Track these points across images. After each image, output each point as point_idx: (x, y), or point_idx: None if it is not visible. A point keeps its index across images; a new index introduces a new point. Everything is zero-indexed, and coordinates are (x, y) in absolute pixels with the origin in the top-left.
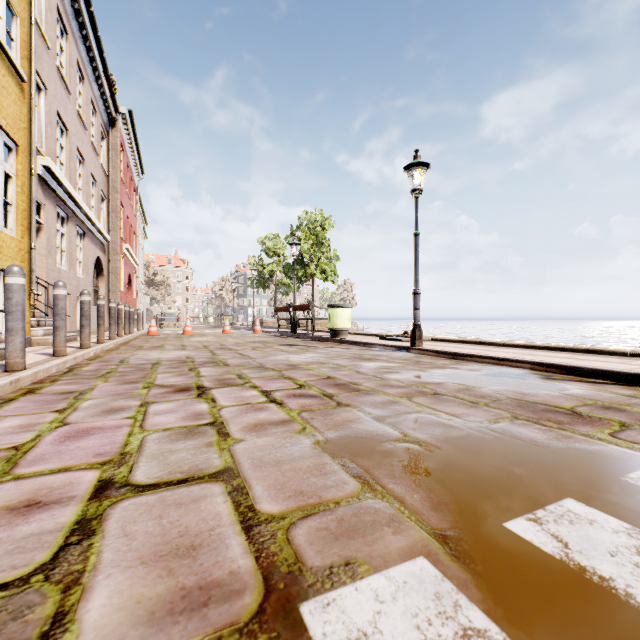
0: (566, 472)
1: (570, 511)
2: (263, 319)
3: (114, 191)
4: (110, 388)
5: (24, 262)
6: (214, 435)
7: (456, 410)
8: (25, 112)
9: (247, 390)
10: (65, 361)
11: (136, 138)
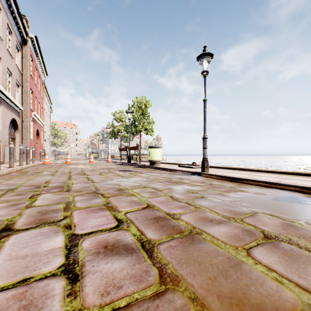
0: None
1: None
2: (114, 155)
3: (26, 81)
4: None
5: None
6: None
7: None
8: None
9: (54, 235)
10: None
11: (41, 53)
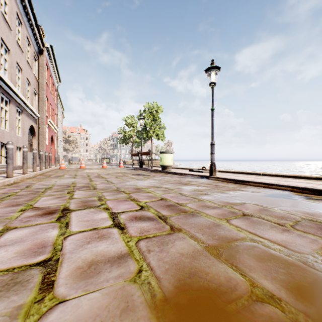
0: None
1: None
2: (125, 160)
3: (42, 89)
4: None
5: None
6: (34, 288)
7: (274, 235)
8: None
9: (100, 212)
10: None
11: (55, 62)
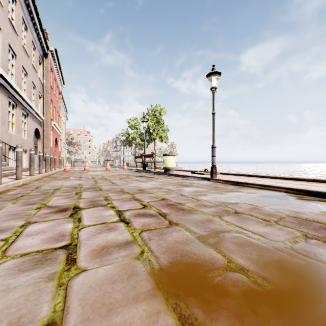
0: None
1: None
2: (129, 162)
3: (46, 92)
4: (12, 209)
5: None
6: (62, 262)
7: (257, 228)
8: None
9: (107, 210)
10: None
11: (59, 65)
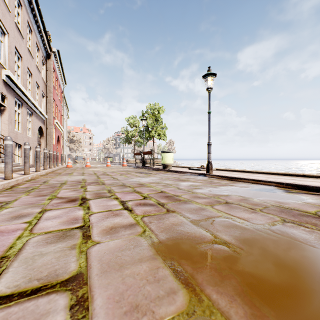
0: None
1: None
2: (128, 159)
3: (49, 92)
4: (27, 199)
5: None
6: (79, 238)
7: (243, 215)
8: None
9: (111, 200)
10: (9, 182)
11: (61, 65)
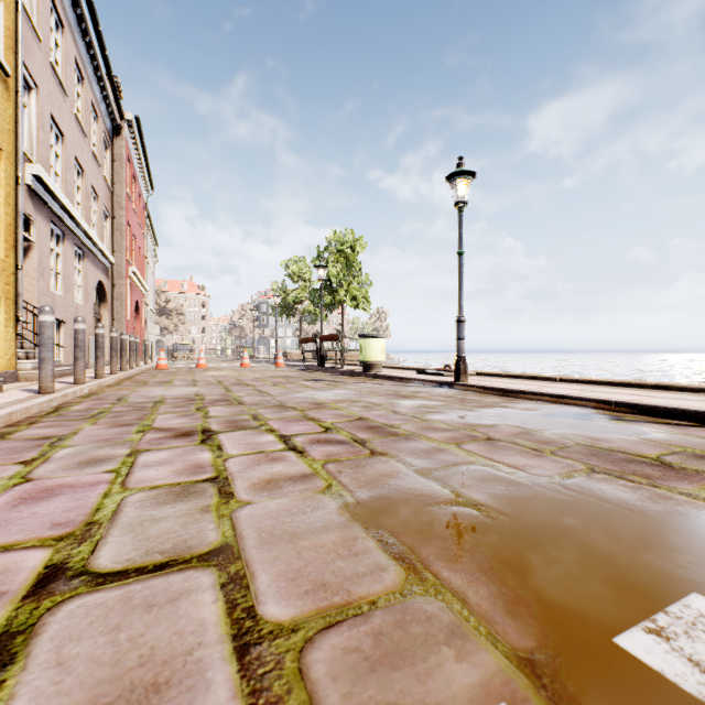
0: (678, 550)
1: (703, 616)
2: (287, 351)
3: (119, 207)
4: (97, 432)
5: (9, 285)
6: (214, 496)
7: (517, 460)
8: (10, 112)
9: (262, 434)
10: (51, 399)
11: (144, 148)
